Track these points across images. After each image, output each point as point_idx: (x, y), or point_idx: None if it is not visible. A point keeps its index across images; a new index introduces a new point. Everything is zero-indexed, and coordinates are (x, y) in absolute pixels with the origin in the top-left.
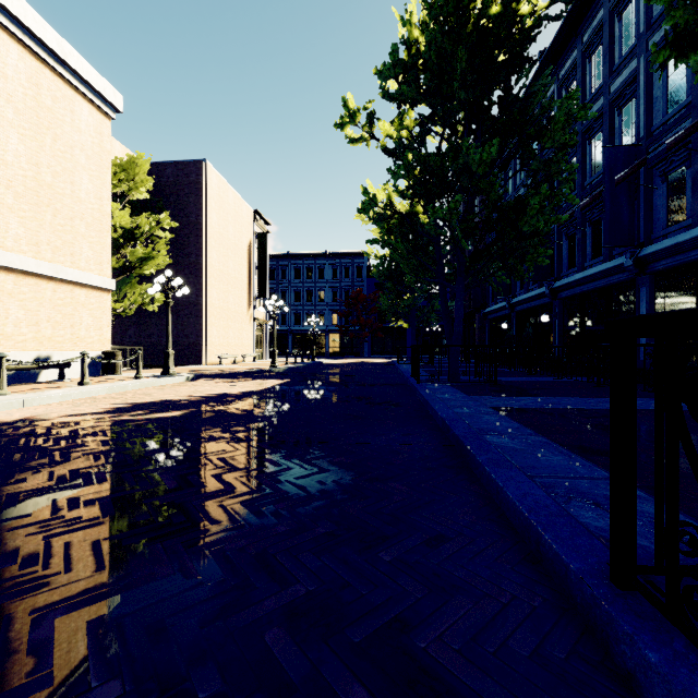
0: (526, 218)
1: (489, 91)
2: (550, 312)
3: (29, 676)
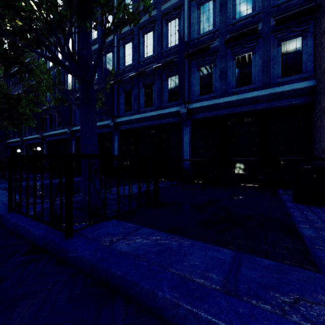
0: (21, 106)
1: (0, 39)
2: (42, 146)
3: None
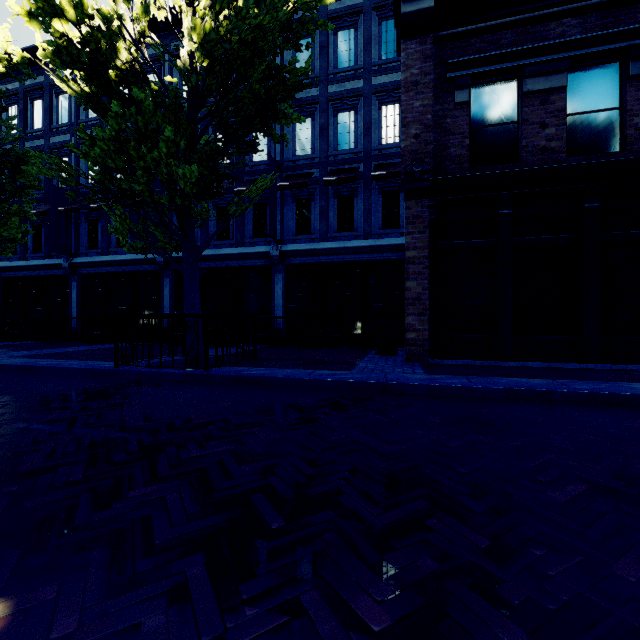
0: (7, 227)
1: None
2: None
3: (1, 405)
